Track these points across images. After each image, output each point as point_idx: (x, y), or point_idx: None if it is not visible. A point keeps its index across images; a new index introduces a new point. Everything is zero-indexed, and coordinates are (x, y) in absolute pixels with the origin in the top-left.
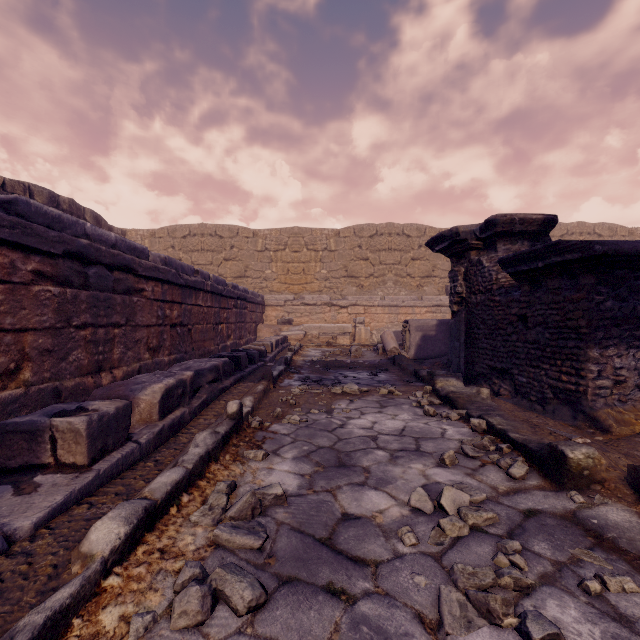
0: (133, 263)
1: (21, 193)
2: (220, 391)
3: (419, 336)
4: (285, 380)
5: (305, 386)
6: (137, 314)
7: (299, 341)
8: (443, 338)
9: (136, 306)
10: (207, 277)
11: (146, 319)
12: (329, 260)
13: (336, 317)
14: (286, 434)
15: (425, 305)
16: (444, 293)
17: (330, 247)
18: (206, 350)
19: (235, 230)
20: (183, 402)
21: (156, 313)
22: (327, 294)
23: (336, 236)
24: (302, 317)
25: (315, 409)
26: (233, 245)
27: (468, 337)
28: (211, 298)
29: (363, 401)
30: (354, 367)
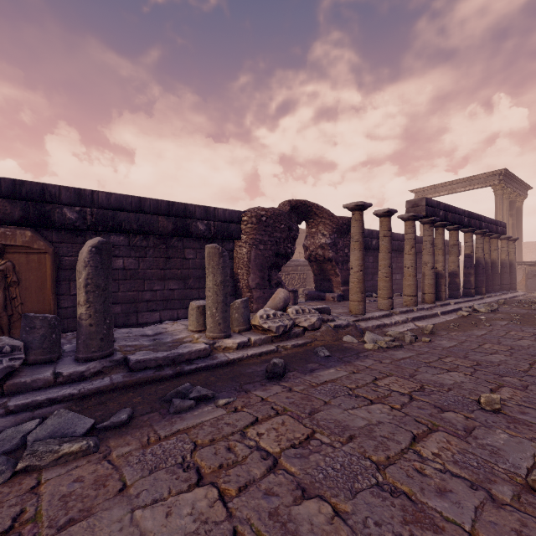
0: None
1: None
2: None
3: None
4: None
5: None
6: None
7: None
8: None
9: None
10: None
11: None
12: (535, 252)
13: None
14: None
15: None
16: None
17: (535, 248)
18: None
19: None
20: None
21: None
22: None
23: None
24: None
25: None
26: None
27: None
28: None
29: None
30: None
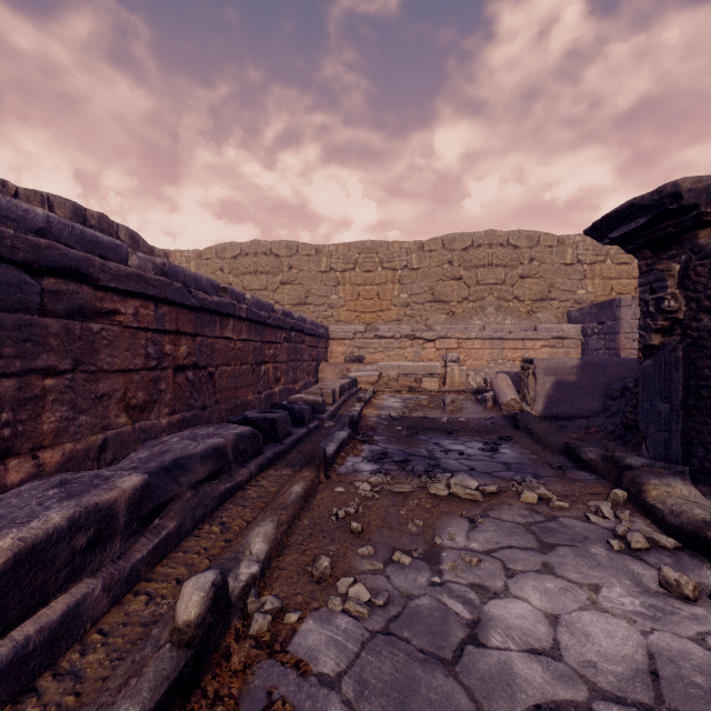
0: (87, 265)
1: (38, 205)
2: (221, 497)
3: (550, 382)
4: (348, 459)
5: (381, 476)
6: (100, 352)
7: (372, 385)
8: (589, 386)
9: (98, 338)
10: (241, 298)
11: (121, 360)
12: (410, 281)
13: (420, 353)
14: (331, 679)
15: (541, 337)
16: (565, 321)
17: (411, 264)
18: (239, 402)
19: (294, 247)
20: (98, 559)
21: (143, 350)
22: (408, 324)
23: (419, 250)
24: (376, 353)
25: (402, 548)
26: (291, 265)
27: (690, 394)
28: (248, 328)
29: (496, 524)
30: (454, 430)
